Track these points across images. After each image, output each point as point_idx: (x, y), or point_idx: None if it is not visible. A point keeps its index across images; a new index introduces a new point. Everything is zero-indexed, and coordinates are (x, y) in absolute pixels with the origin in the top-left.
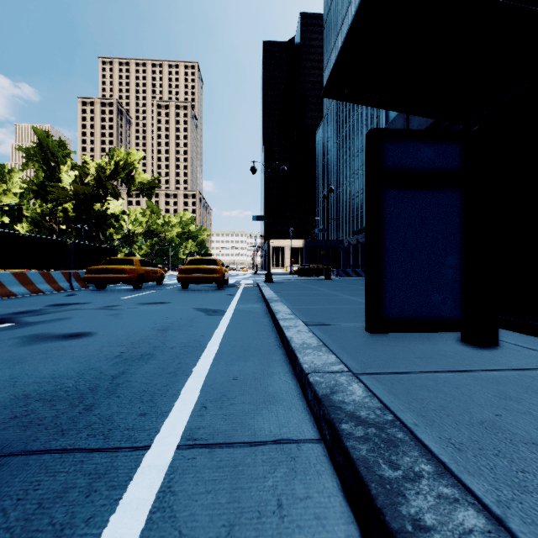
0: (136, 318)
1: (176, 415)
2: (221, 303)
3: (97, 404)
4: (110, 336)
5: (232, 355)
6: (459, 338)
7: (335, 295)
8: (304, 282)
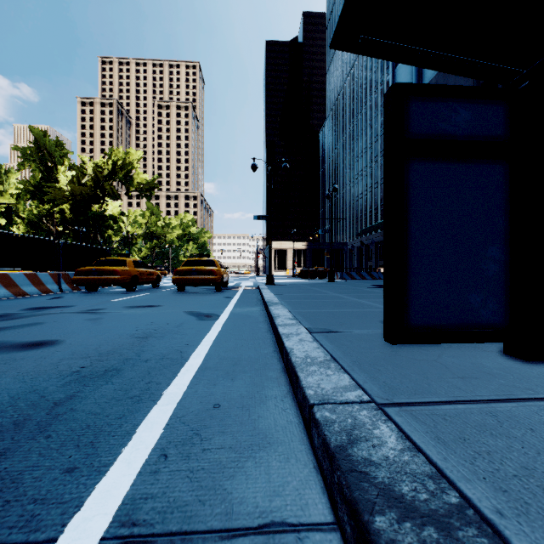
0: (117, 323)
1: (119, 472)
2: (216, 307)
3: (12, 451)
4: (77, 345)
5: (218, 370)
6: (499, 349)
7: (341, 298)
8: (307, 285)
